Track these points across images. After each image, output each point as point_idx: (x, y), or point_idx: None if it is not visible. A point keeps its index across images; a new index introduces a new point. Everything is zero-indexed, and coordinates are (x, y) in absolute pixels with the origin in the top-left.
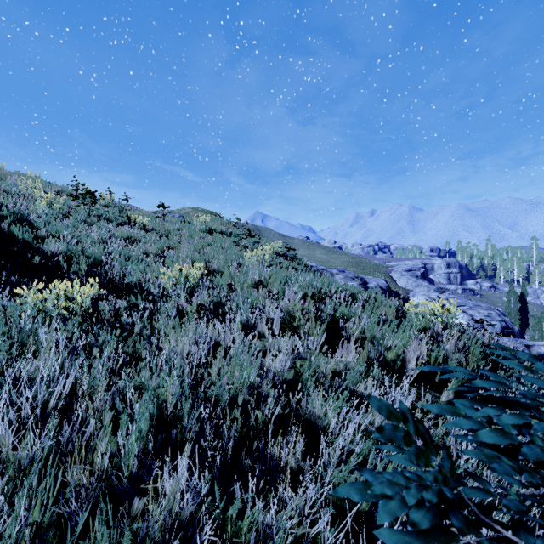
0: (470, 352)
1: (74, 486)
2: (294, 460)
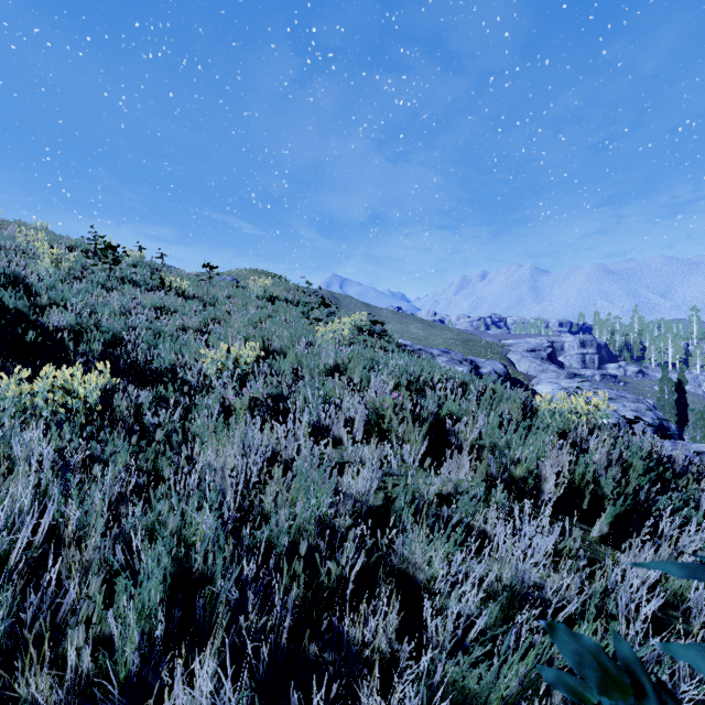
0: (629, 465)
1: (30, 702)
2: (385, 639)
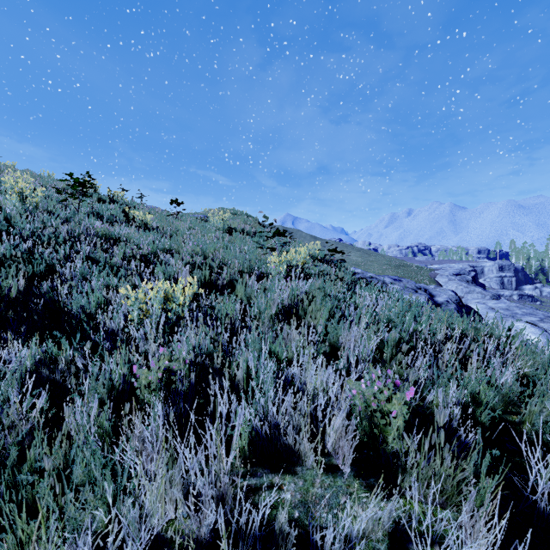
0: None
1: None
2: None
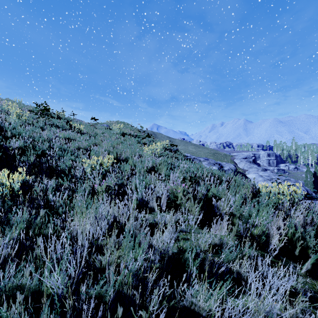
0: (317, 226)
1: None
2: None
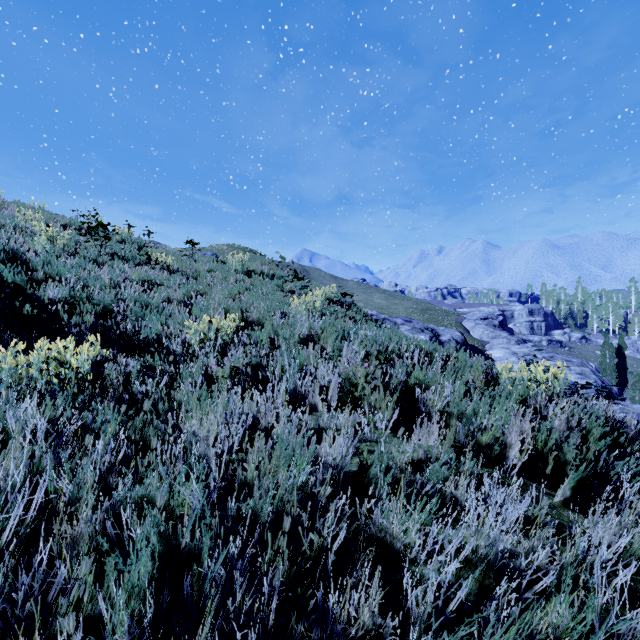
0: (587, 432)
1: None
2: (367, 612)
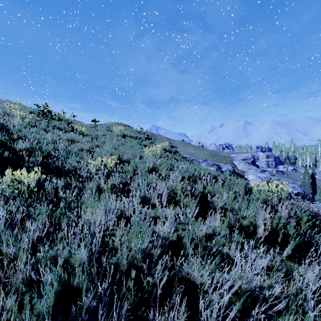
0: (299, 218)
1: None
2: None
